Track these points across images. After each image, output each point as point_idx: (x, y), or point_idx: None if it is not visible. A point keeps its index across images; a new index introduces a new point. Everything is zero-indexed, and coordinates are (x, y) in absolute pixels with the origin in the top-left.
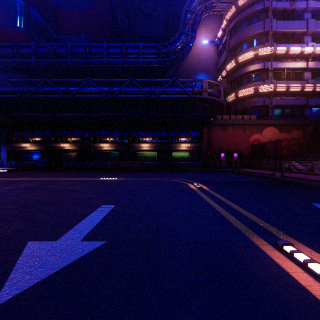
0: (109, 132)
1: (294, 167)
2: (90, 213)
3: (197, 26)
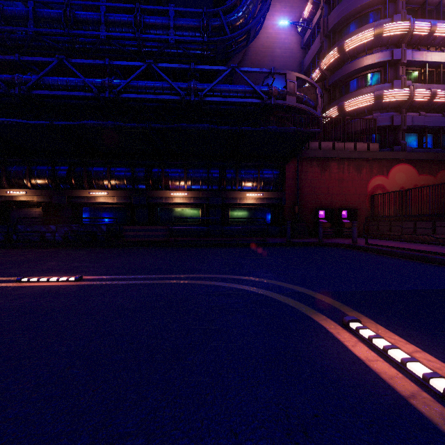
0: (107, 169)
1: None
2: None
3: None
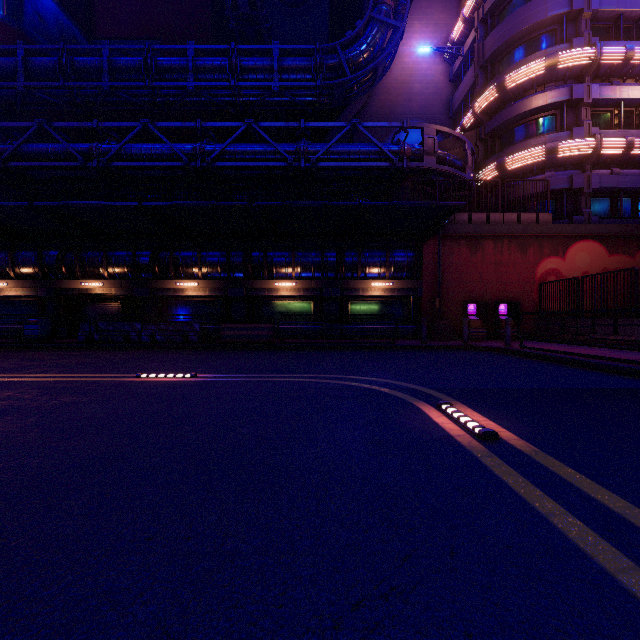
0: (197, 254)
1: None
2: None
3: (409, 3)
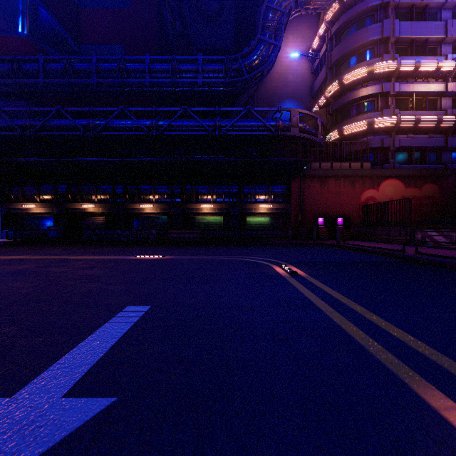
0: (152, 187)
1: (430, 239)
2: (102, 324)
3: (283, 30)
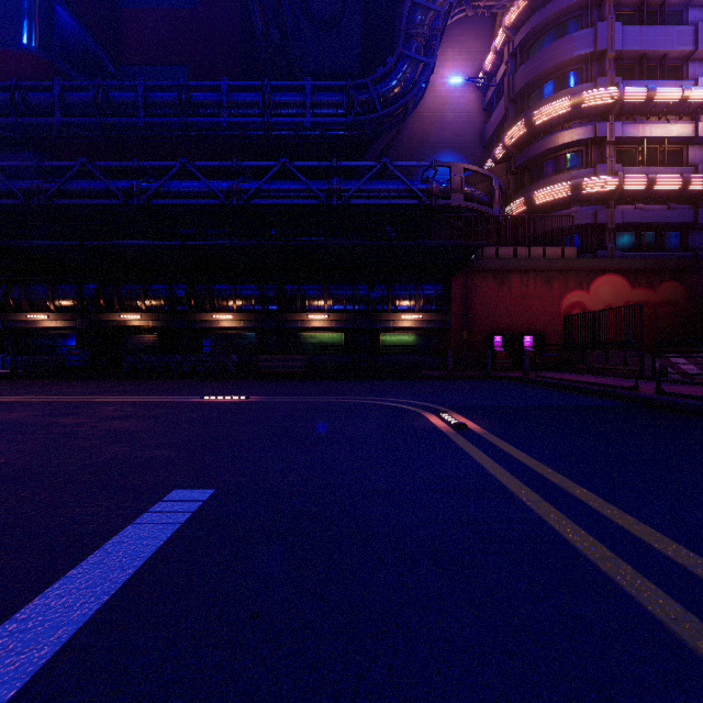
0: (233, 287)
1: (674, 370)
2: (120, 528)
3: (439, 40)
